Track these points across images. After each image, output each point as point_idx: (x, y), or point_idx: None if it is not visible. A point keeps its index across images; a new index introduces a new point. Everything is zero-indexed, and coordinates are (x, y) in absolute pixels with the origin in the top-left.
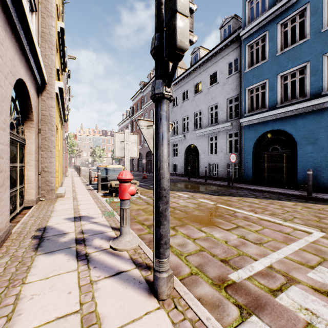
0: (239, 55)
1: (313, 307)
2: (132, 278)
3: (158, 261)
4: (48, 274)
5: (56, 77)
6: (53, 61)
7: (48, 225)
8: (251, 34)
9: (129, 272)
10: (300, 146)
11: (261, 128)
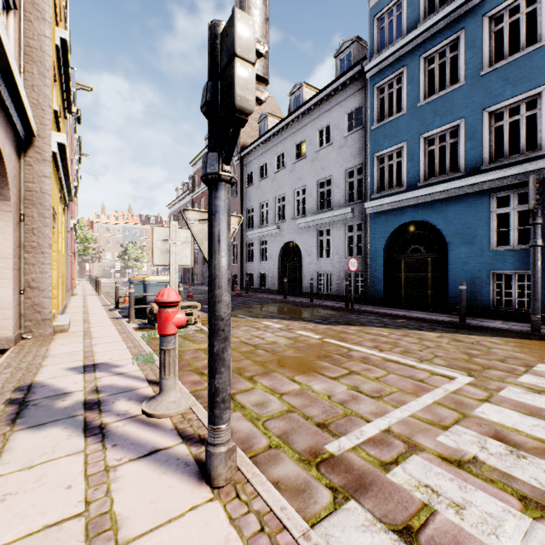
0: (364, 101)
1: (436, 483)
2: (175, 458)
3: (212, 429)
4: (34, 461)
5: (53, 124)
6: (46, 97)
7: (37, 380)
8: (381, 70)
9: (171, 450)
10: (452, 247)
11: (396, 218)
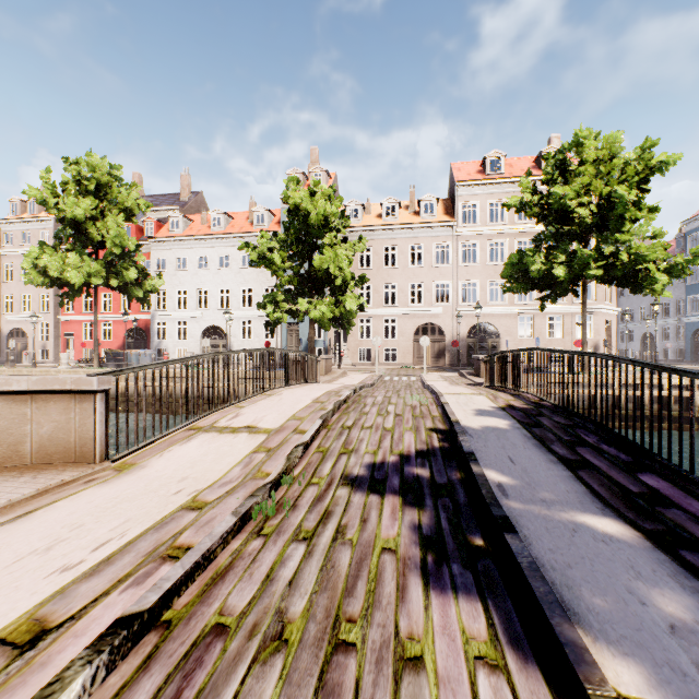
0: None
1: None
2: None
3: None
4: None
5: None
6: None
7: None
8: None
9: None
10: None
11: (695, 325)
